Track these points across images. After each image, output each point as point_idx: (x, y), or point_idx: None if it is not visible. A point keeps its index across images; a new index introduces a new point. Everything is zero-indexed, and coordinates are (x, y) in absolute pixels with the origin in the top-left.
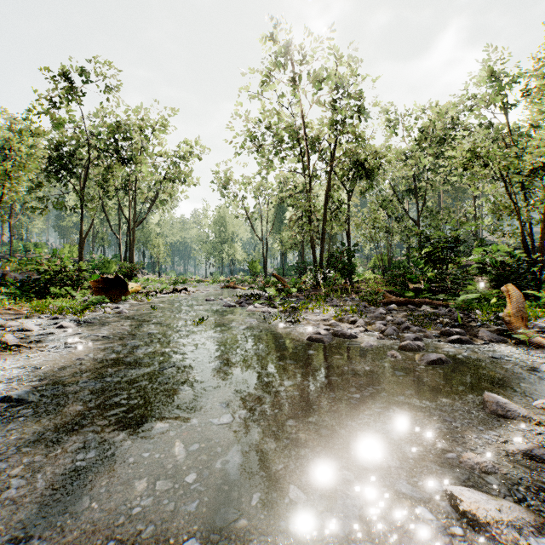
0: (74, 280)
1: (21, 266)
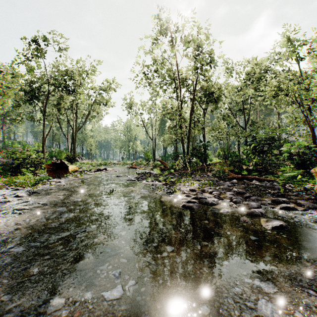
0: (35, 164)
1: (8, 155)
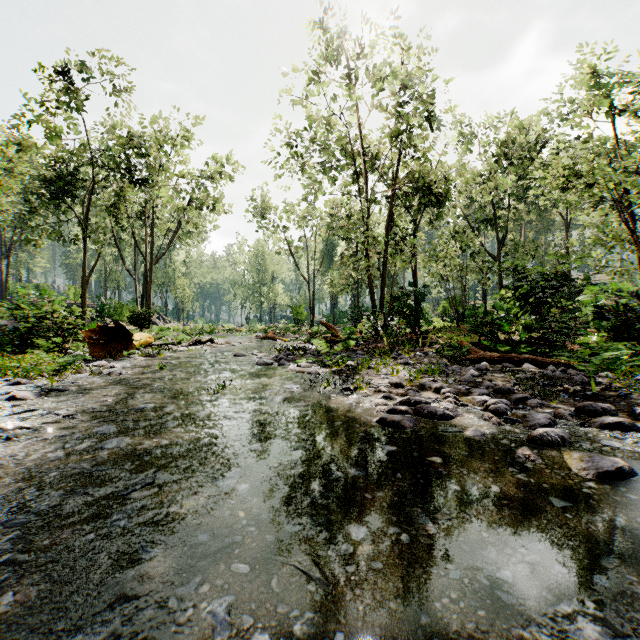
0: (64, 329)
1: (12, 311)
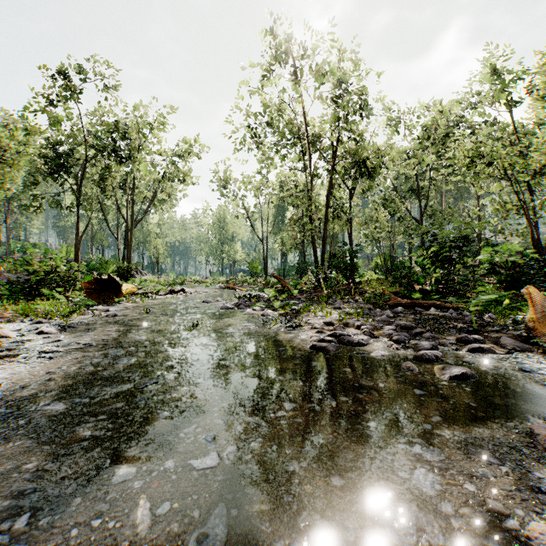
0: (66, 281)
1: (16, 266)
